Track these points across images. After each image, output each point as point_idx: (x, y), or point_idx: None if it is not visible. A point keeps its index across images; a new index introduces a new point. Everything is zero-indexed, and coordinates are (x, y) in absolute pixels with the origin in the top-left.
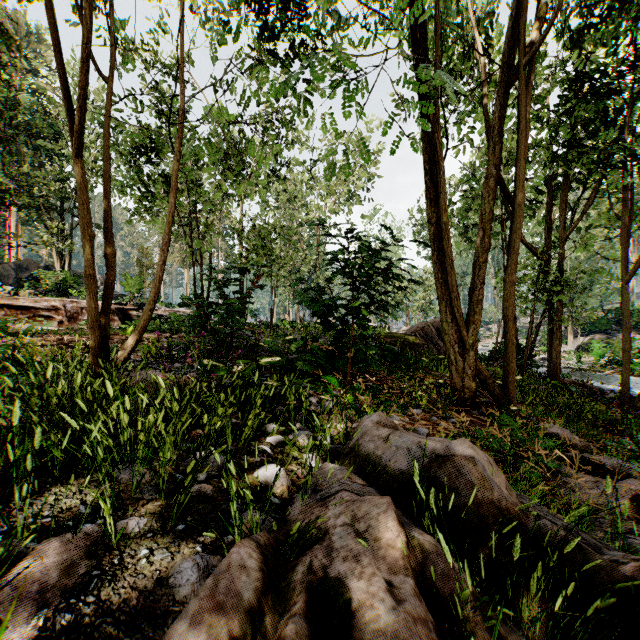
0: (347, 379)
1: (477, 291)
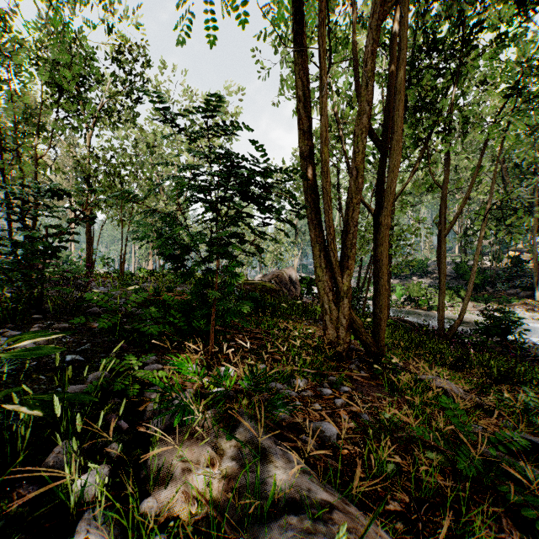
0: (209, 344)
1: (351, 234)
